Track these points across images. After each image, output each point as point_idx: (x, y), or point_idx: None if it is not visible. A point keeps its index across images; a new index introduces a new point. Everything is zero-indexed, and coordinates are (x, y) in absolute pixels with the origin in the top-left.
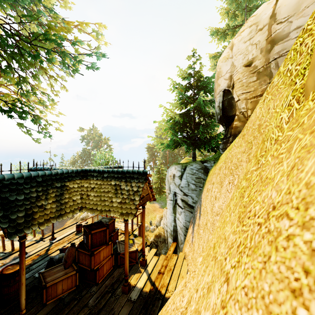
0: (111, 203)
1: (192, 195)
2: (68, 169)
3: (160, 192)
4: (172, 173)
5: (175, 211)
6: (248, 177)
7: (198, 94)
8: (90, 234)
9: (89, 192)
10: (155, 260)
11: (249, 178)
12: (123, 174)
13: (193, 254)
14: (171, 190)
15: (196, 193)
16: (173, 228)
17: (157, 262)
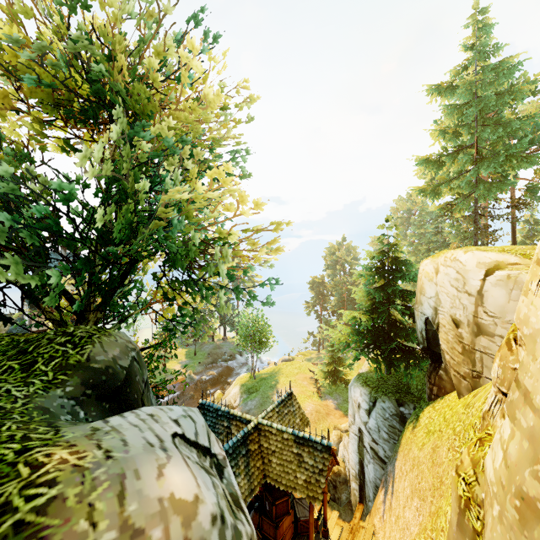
0: (296, 479)
1: (384, 446)
2: (248, 426)
3: (335, 379)
4: (357, 399)
5: (361, 452)
6: (425, 536)
7: (394, 284)
8: (275, 505)
9: (270, 456)
10: (338, 531)
11: (426, 539)
12: (305, 440)
13: (384, 537)
14: (355, 420)
15: (389, 445)
16: (357, 472)
17: (341, 533)
